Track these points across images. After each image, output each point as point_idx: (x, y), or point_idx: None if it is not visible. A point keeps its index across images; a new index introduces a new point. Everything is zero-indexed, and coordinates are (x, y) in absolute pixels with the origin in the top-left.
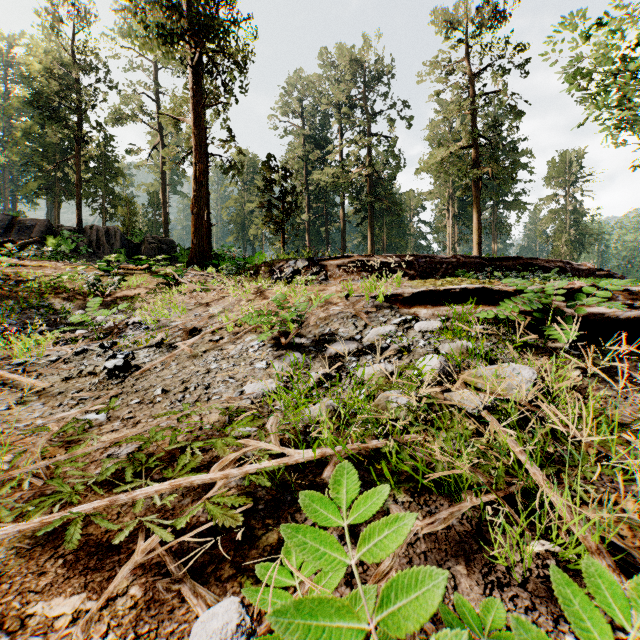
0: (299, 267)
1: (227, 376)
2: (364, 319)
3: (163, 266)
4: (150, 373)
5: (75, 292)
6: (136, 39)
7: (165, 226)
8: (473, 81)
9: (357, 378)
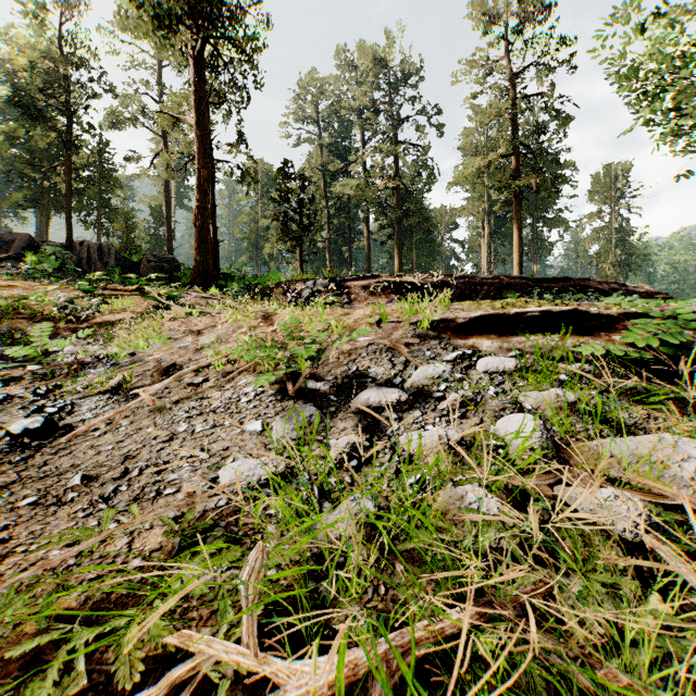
0: (318, 288)
1: (198, 447)
2: (404, 354)
3: (164, 288)
4: (83, 440)
5: (44, 317)
6: (127, 21)
7: (169, 243)
8: (513, 82)
9: (402, 450)
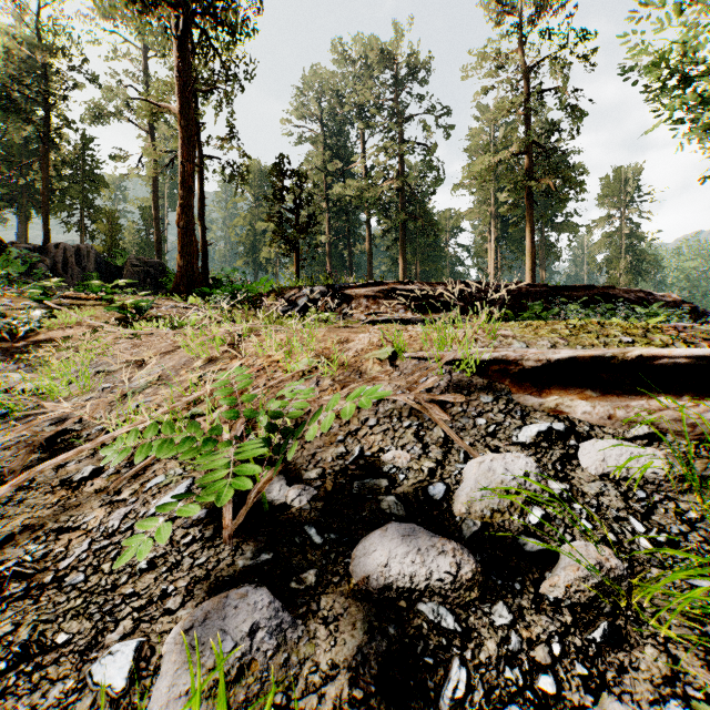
0: (315, 297)
1: None
2: (443, 426)
3: (150, 294)
4: None
5: None
6: None
7: (158, 246)
8: (525, 76)
9: None
